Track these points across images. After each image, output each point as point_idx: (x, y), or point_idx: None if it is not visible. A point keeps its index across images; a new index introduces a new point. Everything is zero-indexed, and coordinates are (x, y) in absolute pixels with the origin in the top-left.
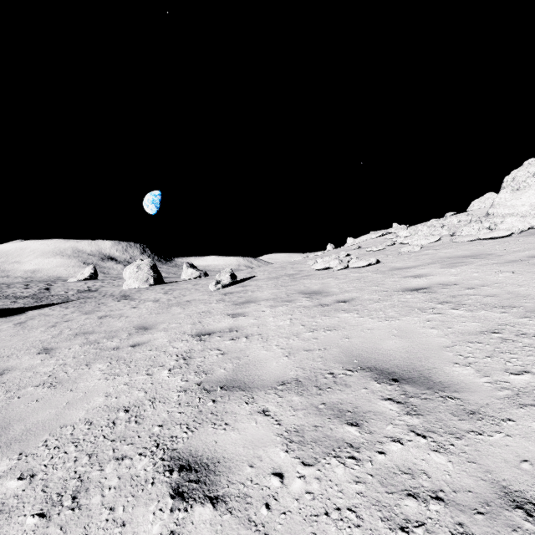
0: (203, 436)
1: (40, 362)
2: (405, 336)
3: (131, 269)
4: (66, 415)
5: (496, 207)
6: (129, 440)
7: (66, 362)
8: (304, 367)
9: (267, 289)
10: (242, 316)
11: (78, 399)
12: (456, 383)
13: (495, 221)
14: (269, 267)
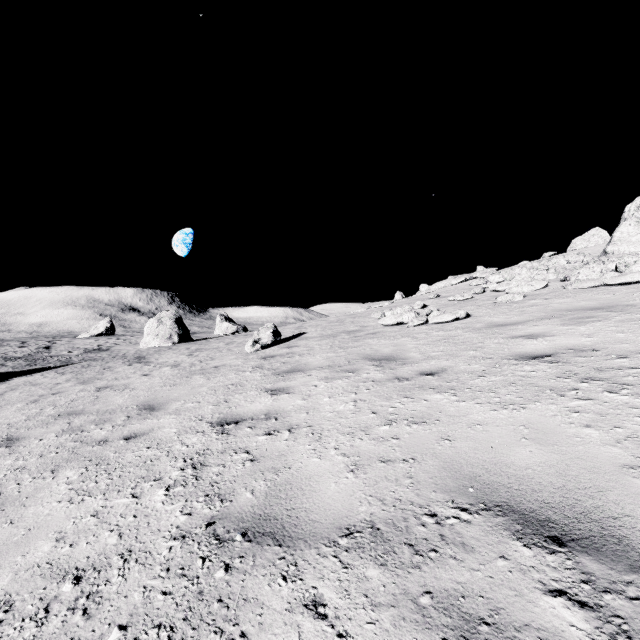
0: None
1: None
2: (546, 440)
3: (150, 323)
4: None
5: (616, 244)
6: None
7: (27, 464)
8: (383, 496)
9: (320, 352)
10: (286, 393)
11: (13, 545)
12: None
13: (626, 260)
14: (323, 320)
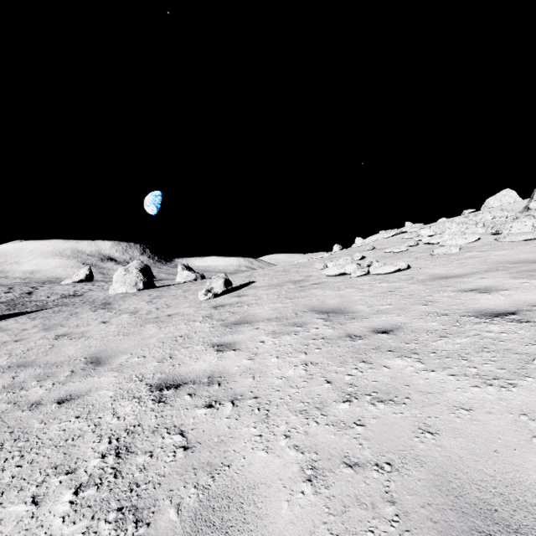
0: None
1: None
2: None
3: (118, 272)
4: None
5: None
6: None
7: None
8: None
9: (267, 302)
10: (232, 350)
11: None
12: None
13: None
14: (270, 270)
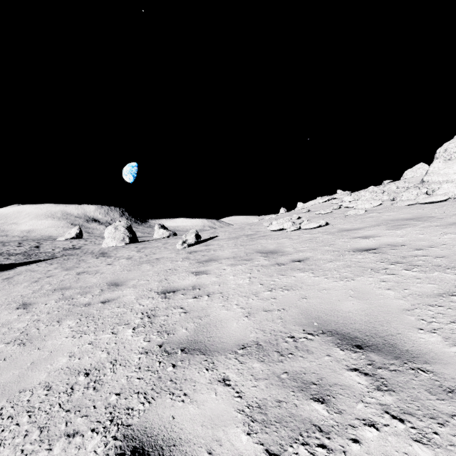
0: (160, 409)
1: (17, 317)
2: (363, 297)
3: (109, 230)
4: (28, 378)
5: (430, 175)
6: (83, 411)
7: (40, 318)
8: (264, 329)
9: (227, 248)
10: (205, 274)
11: (43, 359)
12: (424, 352)
13: (432, 187)
14: (230, 228)
